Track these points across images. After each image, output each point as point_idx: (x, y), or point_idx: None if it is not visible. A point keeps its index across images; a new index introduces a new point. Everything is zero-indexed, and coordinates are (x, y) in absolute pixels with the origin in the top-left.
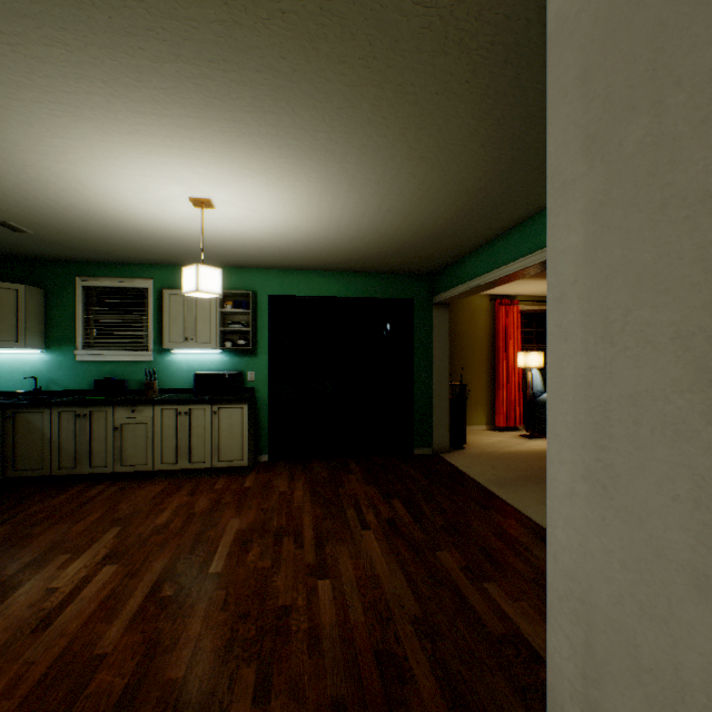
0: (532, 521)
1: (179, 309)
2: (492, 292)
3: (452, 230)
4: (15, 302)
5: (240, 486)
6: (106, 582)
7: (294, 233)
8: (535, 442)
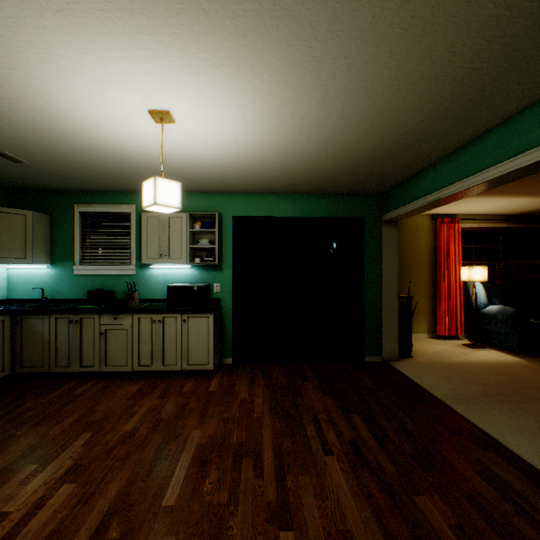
0: (517, 456)
1: (155, 230)
2: (434, 211)
3: (417, 139)
4: (24, 225)
5: (205, 390)
6: (56, 509)
7: (253, 151)
8: (481, 352)
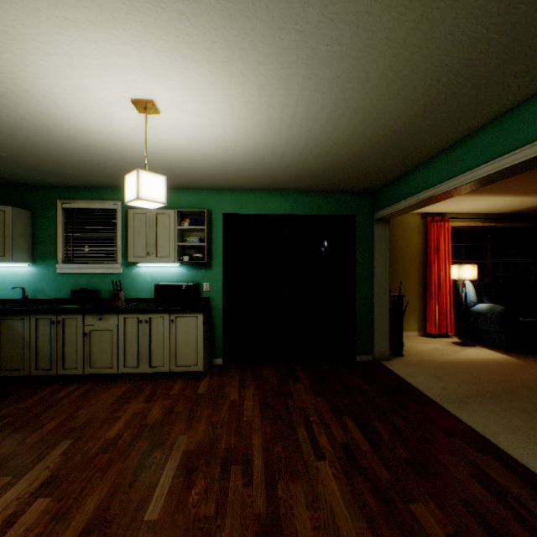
0: (512, 458)
1: (142, 227)
2: (424, 210)
3: (410, 135)
4: (2, 221)
5: (194, 392)
6: (28, 527)
7: (243, 145)
8: (471, 350)
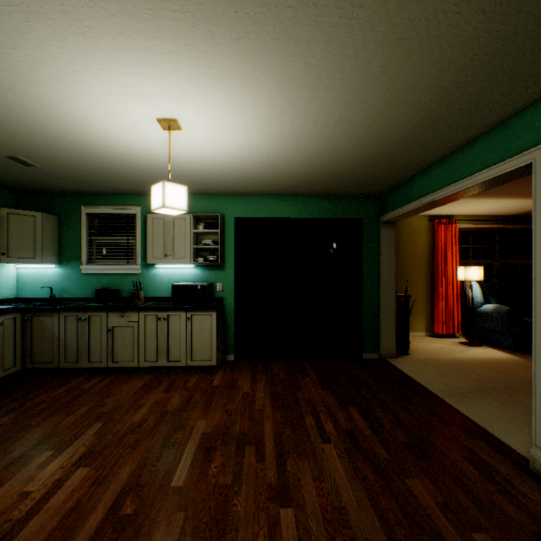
0: (504, 444)
1: (160, 230)
2: (431, 212)
3: (410, 144)
4: (33, 226)
5: (209, 385)
6: (74, 489)
7: (255, 155)
8: (477, 349)
